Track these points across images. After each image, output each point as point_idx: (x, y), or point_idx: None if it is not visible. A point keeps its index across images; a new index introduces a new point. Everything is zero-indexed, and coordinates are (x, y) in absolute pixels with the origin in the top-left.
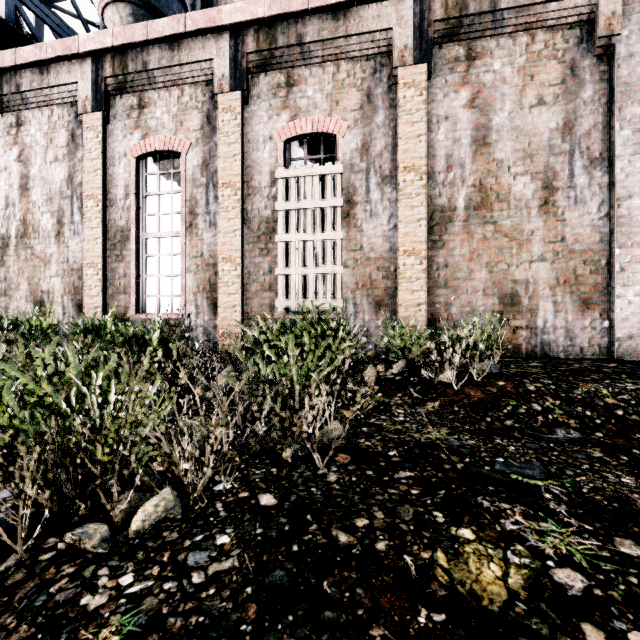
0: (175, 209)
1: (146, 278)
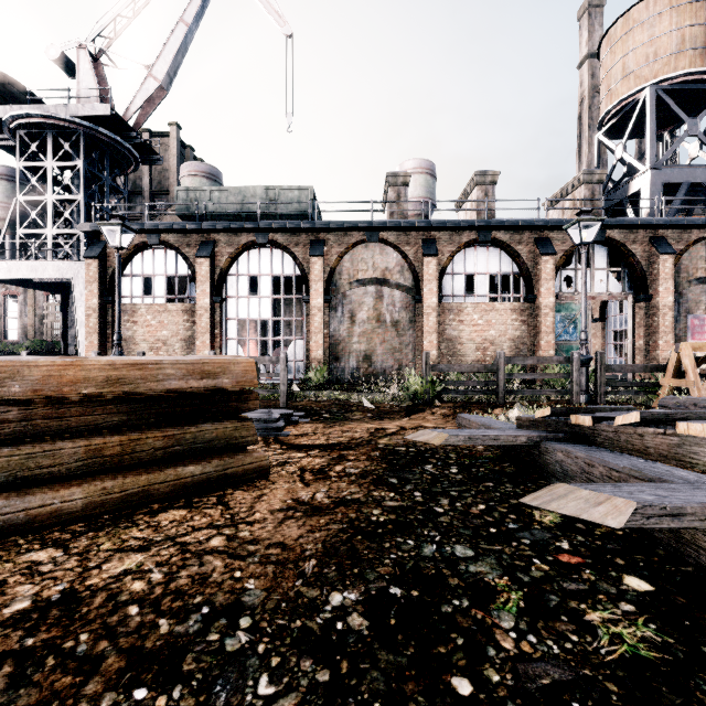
0: (17, 310)
1: (8, 330)
